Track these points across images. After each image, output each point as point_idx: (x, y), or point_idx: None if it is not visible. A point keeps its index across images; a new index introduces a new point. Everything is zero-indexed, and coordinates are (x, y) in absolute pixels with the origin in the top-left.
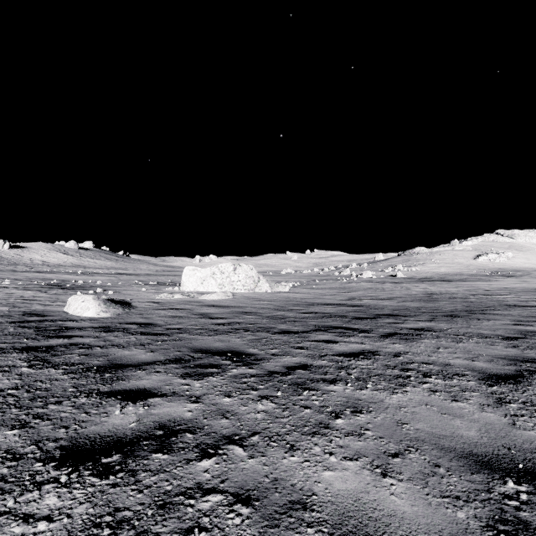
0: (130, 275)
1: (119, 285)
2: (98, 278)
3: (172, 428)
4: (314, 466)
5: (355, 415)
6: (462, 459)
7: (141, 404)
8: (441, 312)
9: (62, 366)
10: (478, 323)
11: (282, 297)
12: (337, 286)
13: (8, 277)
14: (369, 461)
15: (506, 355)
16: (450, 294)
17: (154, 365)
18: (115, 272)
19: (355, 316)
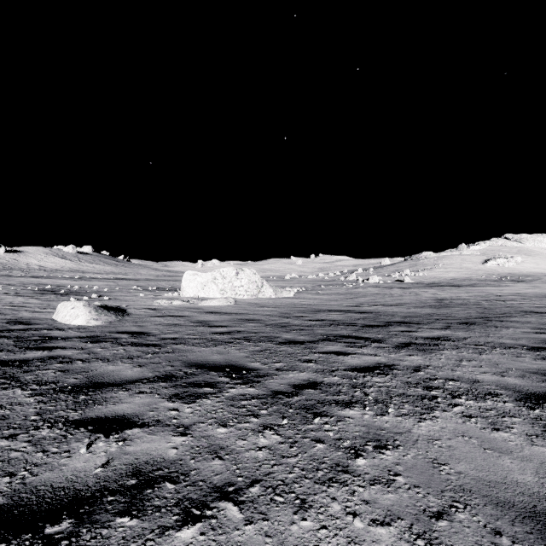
0: (129, 280)
1: (116, 290)
2: (95, 283)
3: (148, 474)
4: (334, 536)
5: (379, 452)
6: (527, 520)
7: (116, 437)
8: (455, 319)
9: (31, 385)
10: (497, 331)
11: (287, 303)
12: (343, 291)
13: (1, 282)
14: (407, 527)
15: (537, 369)
16: (461, 300)
17: (140, 384)
18: (114, 277)
19: (365, 324)
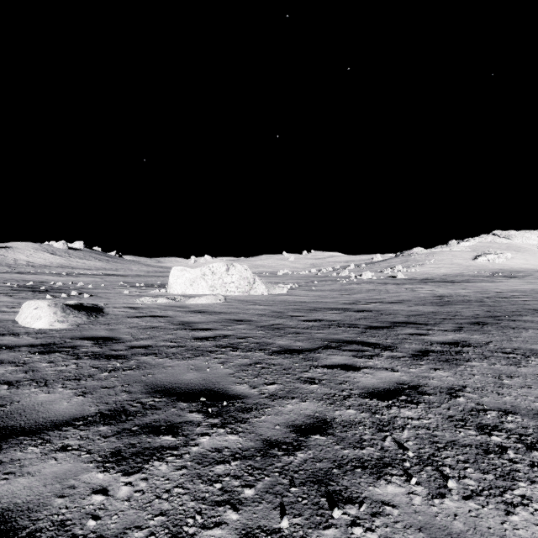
0: (118, 276)
1: (101, 287)
2: (82, 279)
3: None
4: None
5: None
6: None
7: None
8: (464, 319)
9: None
10: (517, 334)
11: (280, 301)
12: (337, 287)
13: None
14: None
15: None
16: (461, 296)
17: (69, 429)
18: (103, 273)
19: (368, 325)
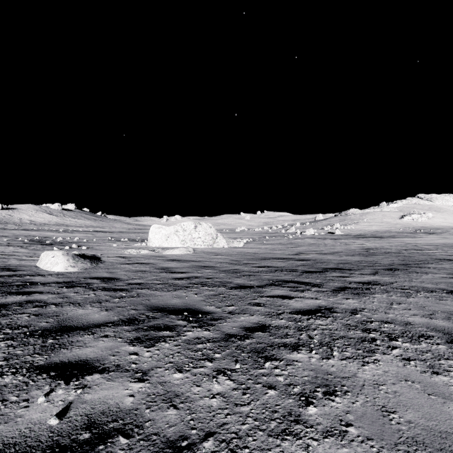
0: (105, 232)
1: (94, 241)
2: (76, 235)
3: (102, 427)
4: None
5: (329, 399)
6: None
7: (76, 384)
8: (381, 266)
9: (5, 329)
10: (418, 277)
11: (237, 252)
12: (284, 241)
13: None
14: None
15: None
16: (384, 249)
17: (105, 327)
18: (92, 230)
19: (305, 270)
